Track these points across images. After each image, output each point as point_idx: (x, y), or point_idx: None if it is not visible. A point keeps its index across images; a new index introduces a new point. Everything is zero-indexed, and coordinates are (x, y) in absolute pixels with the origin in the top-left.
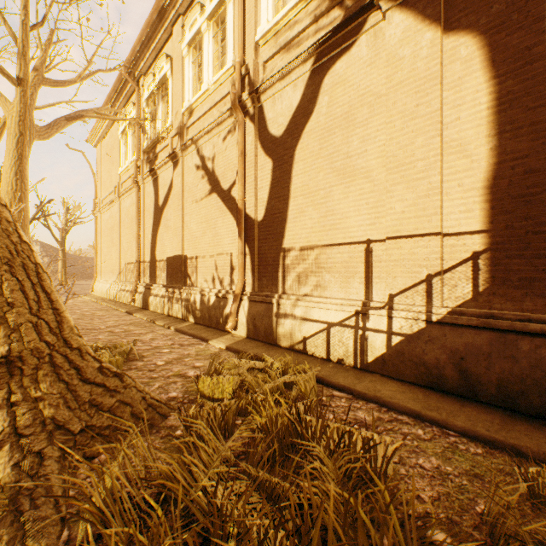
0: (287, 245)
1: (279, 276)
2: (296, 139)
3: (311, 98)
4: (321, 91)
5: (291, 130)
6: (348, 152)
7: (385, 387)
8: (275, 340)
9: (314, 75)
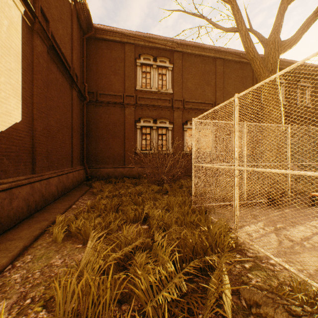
0: None
1: None
2: None
3: None
4: None
5: None
6: None
7: None
8: None
9: None
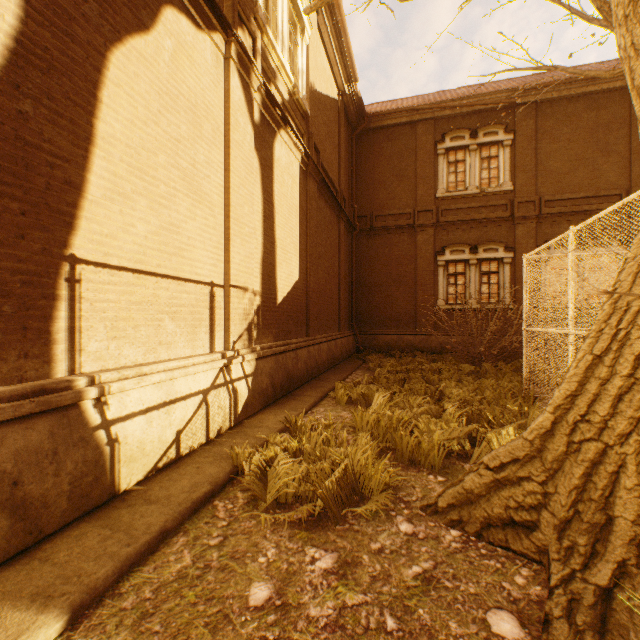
0: (86, 252)
1: (58, 330)
2: (114, 30)
3: (147, 1)
4: (163, 18)
5: None
6: (196, 160)
7: (272, 418)
8: (113, 488)
9: None
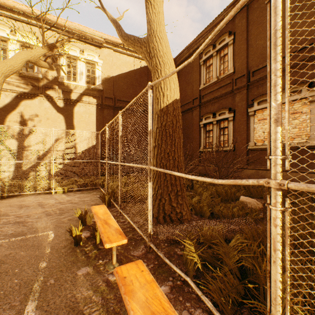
0: (2, 148)
1: None
2: (8, 114)
3: (16, 104)
4: (20, 104)
5: (4, 109)
6: (32, 126)
7: None
8: None
9: (17, 98)
